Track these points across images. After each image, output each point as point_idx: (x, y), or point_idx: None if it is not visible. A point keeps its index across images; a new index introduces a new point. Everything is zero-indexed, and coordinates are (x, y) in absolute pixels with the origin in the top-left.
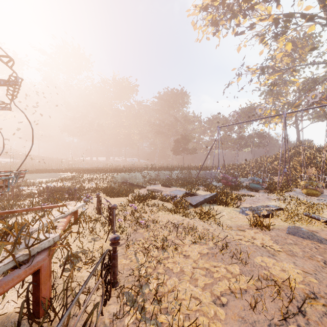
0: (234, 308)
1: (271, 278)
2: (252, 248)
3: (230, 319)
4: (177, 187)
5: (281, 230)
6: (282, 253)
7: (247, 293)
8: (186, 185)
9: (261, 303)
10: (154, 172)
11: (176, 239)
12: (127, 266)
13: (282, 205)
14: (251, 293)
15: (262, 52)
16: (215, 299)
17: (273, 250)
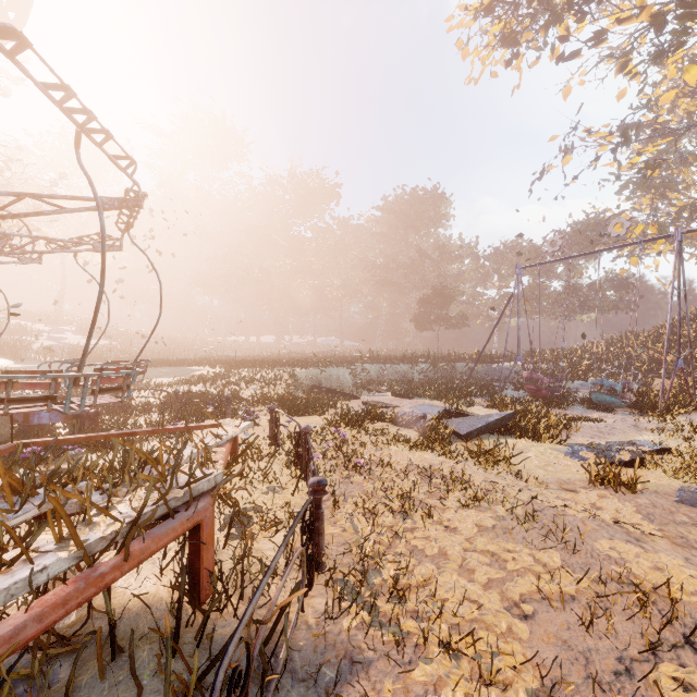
0: (548, 624)
1: (629, 580)
2: (590, 523)
3: (540, 641)
4: (425, 399)
5: (664, 494)
6: (662, 540)
7: (576, 602)
8: (445, 394)
9: (605, 621)
10: (375, 368)
11: (428, 498)
12: (337, 539)
13: (669, 442)
14: (583, 602)
15: (625, 93)
16: (510, 607)
17: (639, 531)
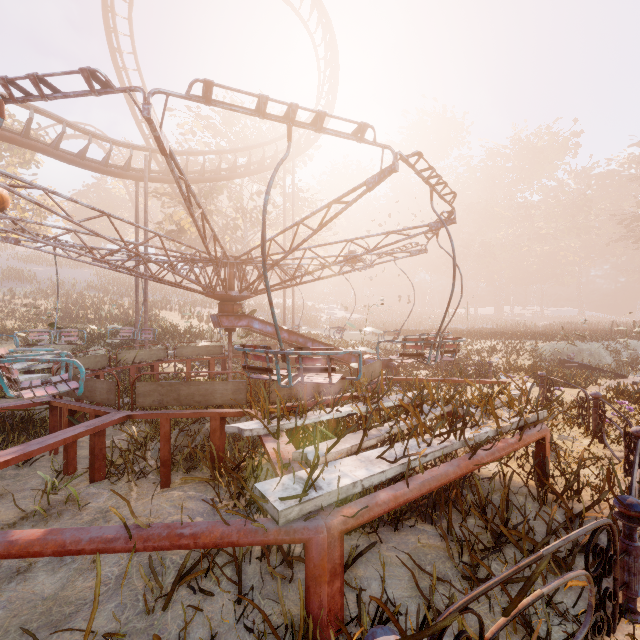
0: None
1: None
2: None
3: None
4: None
5: None
6: None
7: None
8: None
9: None
10: None
11: None
12: None
13: None
14: None
15: None
16: None
17: None
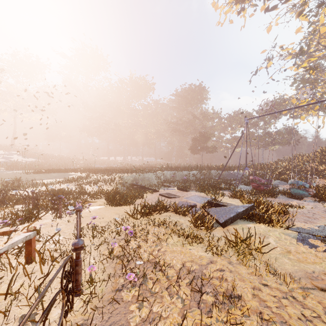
0: None
1: None
2: None
3: None
4: (195, 191)
5: None
6: None
7: None
8: (206, 188)
9: None
10: (169, 173)
11: None
12: None
13: None
14: None
15: (299, 29)
16: None
17: None
